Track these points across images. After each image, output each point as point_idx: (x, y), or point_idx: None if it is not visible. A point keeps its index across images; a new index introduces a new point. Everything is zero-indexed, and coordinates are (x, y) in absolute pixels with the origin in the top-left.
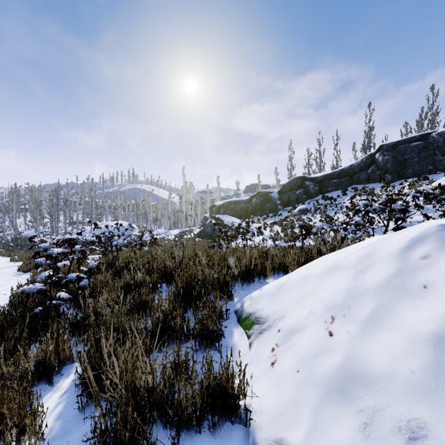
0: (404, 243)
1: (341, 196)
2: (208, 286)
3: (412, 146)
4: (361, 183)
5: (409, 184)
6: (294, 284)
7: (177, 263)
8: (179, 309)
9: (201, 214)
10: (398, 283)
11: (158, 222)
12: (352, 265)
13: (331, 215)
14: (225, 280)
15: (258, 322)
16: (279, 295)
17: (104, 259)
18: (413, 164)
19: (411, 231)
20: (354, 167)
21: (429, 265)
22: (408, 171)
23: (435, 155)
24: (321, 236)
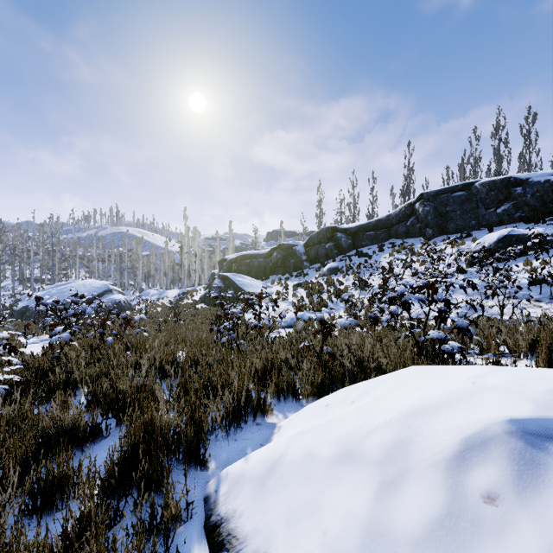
0: (455, 444)
1: (377, 252)
2: (163, 458)
3: (455, 196)
4: (400, 238)
5: (451, 243)
6: (291, 469)
7: (136, 388)
8: (116, 493)
9: (209, 269)
10: (447, 552)
11: (151, 279)
12: (377, 460)
13: (365, 276)
14: (200, 429)
15: (229, 546)
16: (267, 488)
17: (43, 358)
18: (455, 217)
19: (466, 419)
20: (392, 218)
21: (499, 528)
22: (450, 225)
23: (478, 208)
24: (354, 304)
